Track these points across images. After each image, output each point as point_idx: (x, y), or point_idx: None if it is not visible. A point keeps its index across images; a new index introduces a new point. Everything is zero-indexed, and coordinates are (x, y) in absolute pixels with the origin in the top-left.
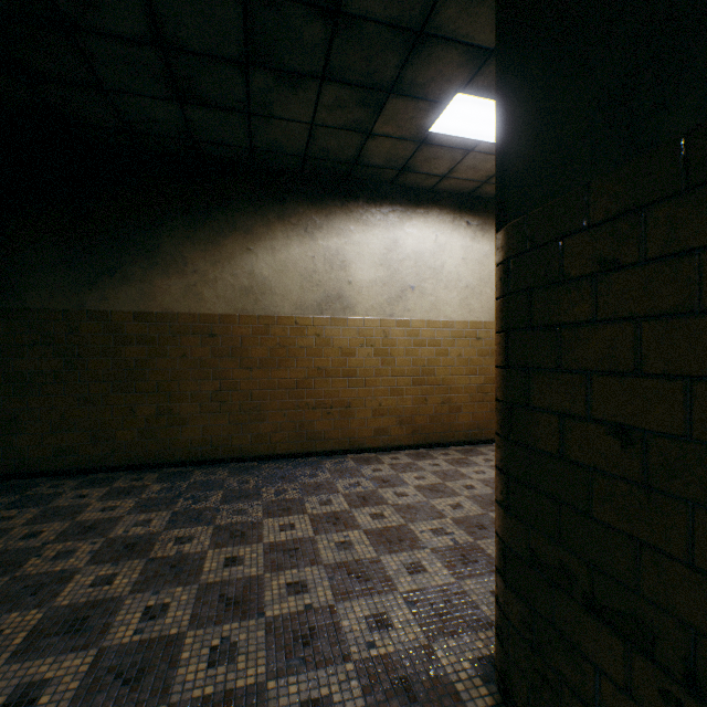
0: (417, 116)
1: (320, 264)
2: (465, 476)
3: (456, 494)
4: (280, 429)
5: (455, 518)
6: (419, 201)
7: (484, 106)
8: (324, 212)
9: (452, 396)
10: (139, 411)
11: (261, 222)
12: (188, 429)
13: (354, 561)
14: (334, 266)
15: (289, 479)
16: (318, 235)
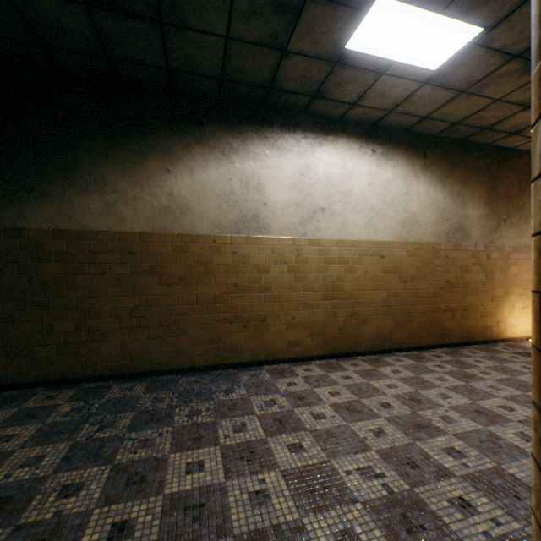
0: (333, 28)
1: (237, 186)
2: (379, 391)
3: (375, 415)
4: (198, 342)
5: (381, 451)
6: (329, 129)
7: (404, 15)
8: (240, 137)
9: (359, 309)
10: (57, 327)
11: (180, 144)
12: (107, 344)
13: (271, 528)
14: (250, 188)
15: (205, 397)
16: (235, 158)
